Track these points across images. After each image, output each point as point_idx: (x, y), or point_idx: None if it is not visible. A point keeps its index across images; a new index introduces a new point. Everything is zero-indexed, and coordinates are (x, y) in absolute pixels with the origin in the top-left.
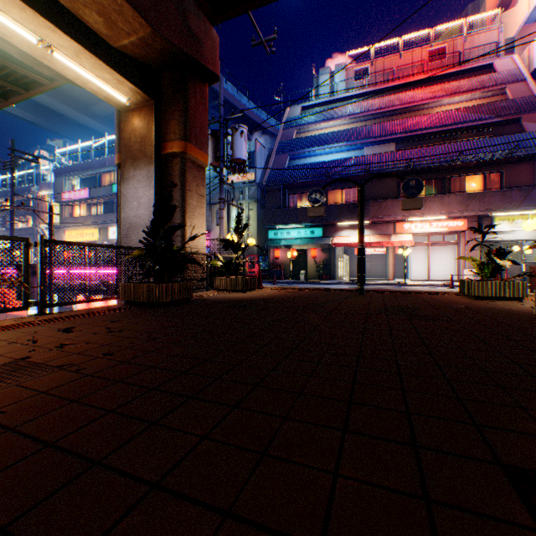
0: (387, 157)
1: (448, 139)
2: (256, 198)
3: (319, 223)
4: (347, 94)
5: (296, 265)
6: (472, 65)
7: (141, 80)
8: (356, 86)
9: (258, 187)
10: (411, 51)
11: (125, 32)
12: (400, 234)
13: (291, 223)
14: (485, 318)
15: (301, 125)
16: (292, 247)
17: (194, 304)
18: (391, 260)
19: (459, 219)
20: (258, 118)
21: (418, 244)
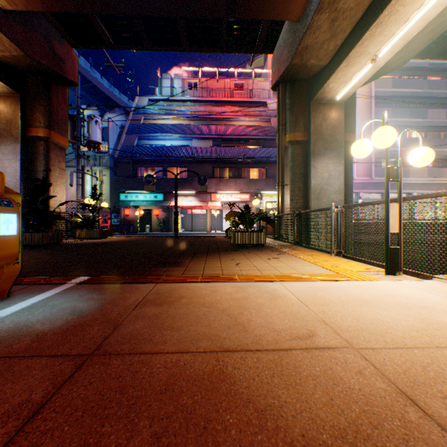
0: (206, 150)
1: (242, 143)
2: (110, 166)
3: (161, 190)
4: (183, 98)
5: (144, 221)
6: (257, 100)
7: (10, 79)
8: (189, 93)
9: (111, 157)
10: (224, 80)
11: (0, 49)
12: (214, 201)
13: (139, 189)
14: (215, 244)
15: (148, 113)
16: (140, 207)
17: (65, 245)
18: (209, 218)
19: (246, 193)
20: (112, 94)
21: (225, 208)
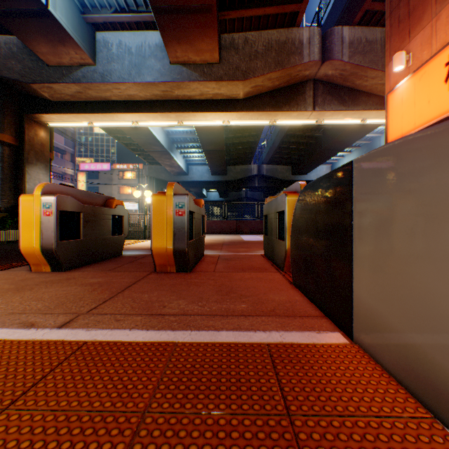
0: None
1: None
2: None
3: None
4: None
5: None
6: None
7: None
8: None
9: None
10: None
11: None
12: None
13: None
14: None
15: None
16: None
17: None
18: None
19: None
20: None
21: None
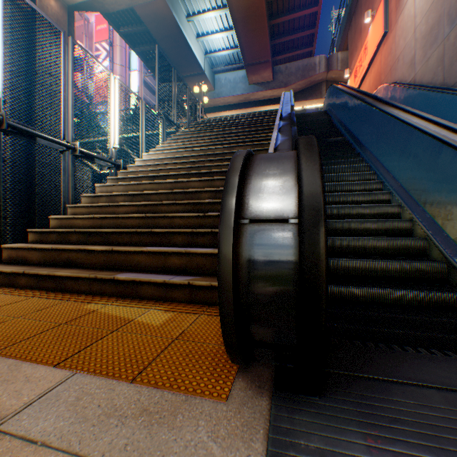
0: None
1: None
2: None
3: None
4: None
5: None
6: None
7: None
8: None
9: None
10: None
11: (106, 0)
12: None
13: None
14: None
15: None
16: None
17: None
18: None
19: None
20: None
21: None
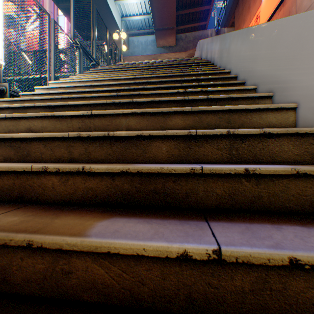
0: None
1: None
2: None
3: None
4: None
5: None
6: None
7: None
8: None
9: None
10: None
11: None
12: None
13: None
14: None
15: None
16: None
17: None
18: None
19: None
20: None
21: None
